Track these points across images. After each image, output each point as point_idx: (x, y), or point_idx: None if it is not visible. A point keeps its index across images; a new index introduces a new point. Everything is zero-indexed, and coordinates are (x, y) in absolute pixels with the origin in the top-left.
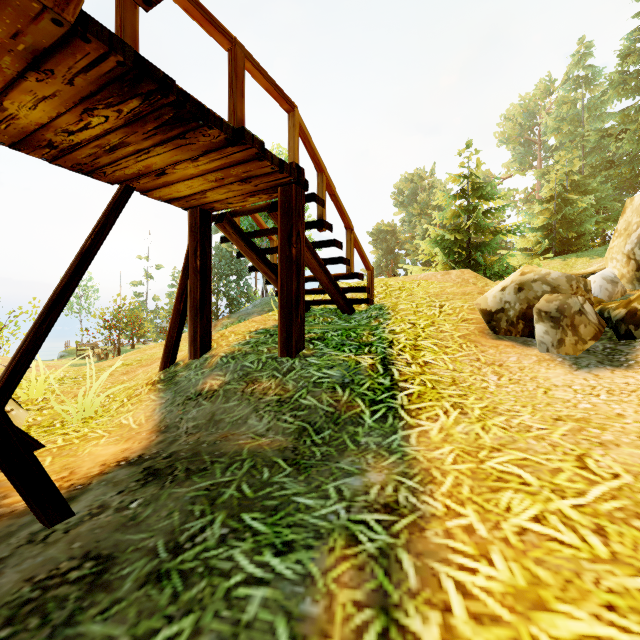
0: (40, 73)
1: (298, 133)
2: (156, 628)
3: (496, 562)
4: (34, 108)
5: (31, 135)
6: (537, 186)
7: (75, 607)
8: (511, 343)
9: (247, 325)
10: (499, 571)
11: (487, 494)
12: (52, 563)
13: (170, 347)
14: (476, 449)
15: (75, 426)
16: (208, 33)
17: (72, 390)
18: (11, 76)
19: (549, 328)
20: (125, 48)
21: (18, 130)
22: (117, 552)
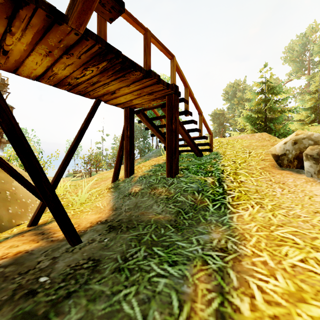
0: (68, 55)
1: (175, 69)
2: (120, 289)
3: (279, 279)
4: (64, 69)
5: (62, 80)
6: (307, 85)
7: (87, 278)
8: (290, 172)
9: (150, 162)
10: (280, 283)
11: (274, 247)
12: (76, 260)
13: (116, 172)
14: (269, 225)
15: (77, 206)
16: (135, 27)
17: (74, 191)
18: (57, 57)
19: (312, 164)
20: (102, 41)
21: (57, 79)
22: (101, 258)
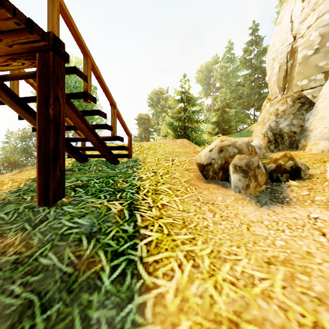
0: None
1: (58, 10)
2: None
3: None
4: None
5: None
6: (212, 104)
7: None
8: (216, 186)
9: (30, 173)
10: None
11: None
12: None
13: None
14: (214, 325)
15: None
16: None
17: None
18: None
19: (241, 177)
20: None
21: None
22: None
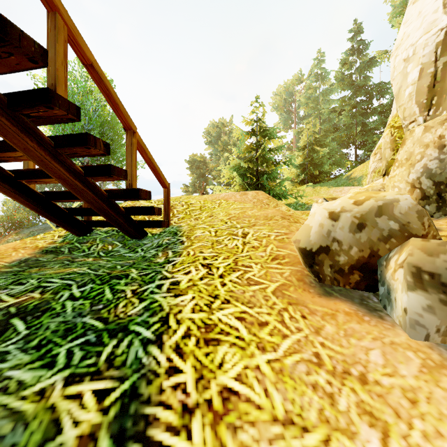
0: None
1: None
2: None
3: None
4: None
5: None
6: (294, 140)
7: None
8: (350, 307)
9: None
10: None
11: None
12: None
13: None
14: None
15: None
16: None
17: None
18: None
19: (437, 303)
20: None
21: None
22: None
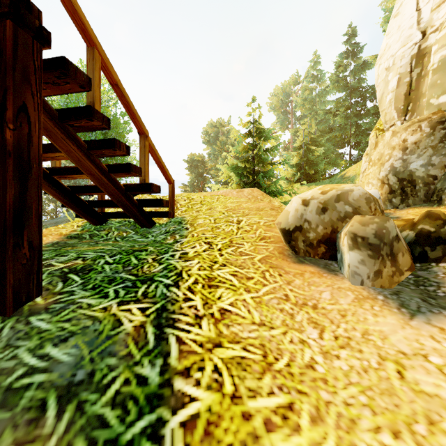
0: None
1: None
2: None
3: None
4: None
5: None
6: (291, 140)
7: None
8: (315, 269)
9: None
10: None
11: None
12: None
13: None
14: None
15: None
16: None
17: None
18: None
19: (366, 257)
20: None
21: None
22: None
